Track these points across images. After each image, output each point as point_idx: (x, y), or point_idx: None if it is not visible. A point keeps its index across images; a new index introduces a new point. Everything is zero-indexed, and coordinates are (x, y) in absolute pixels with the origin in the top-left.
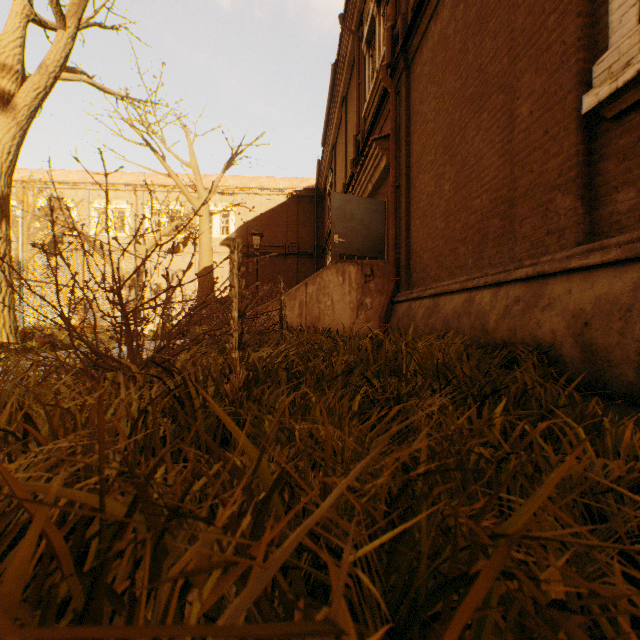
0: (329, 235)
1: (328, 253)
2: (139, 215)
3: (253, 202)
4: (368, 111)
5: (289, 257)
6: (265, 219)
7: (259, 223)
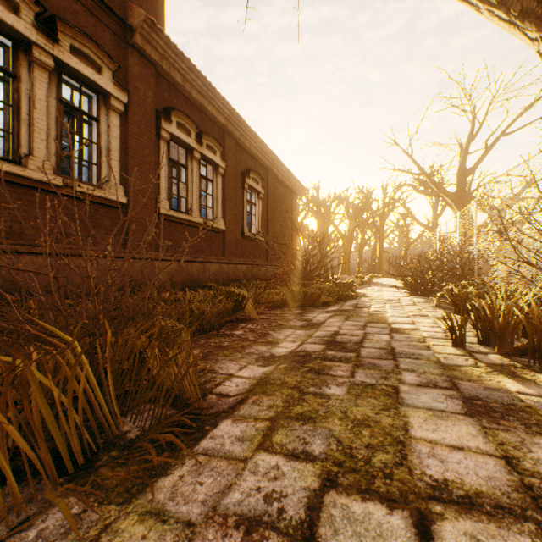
0: None
1: None
2: None
3: None
4: None
5: None
6: None
7: None
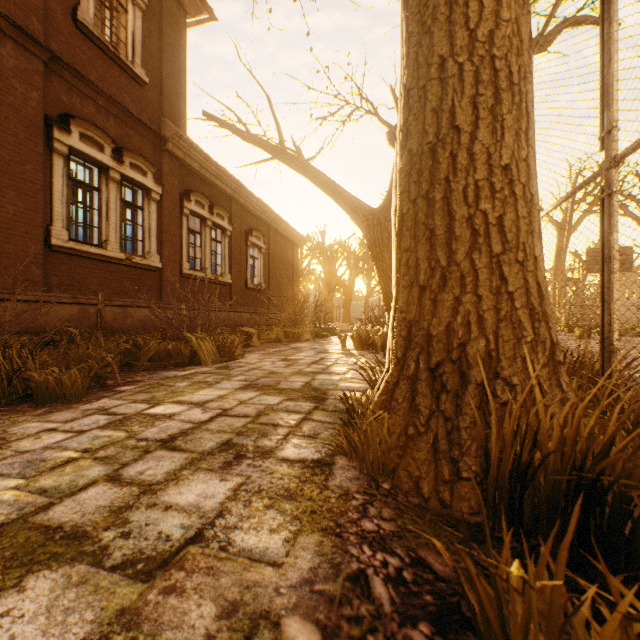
0: None
1: None
2: None
3: None
4: None
5: None
6: None
7: None
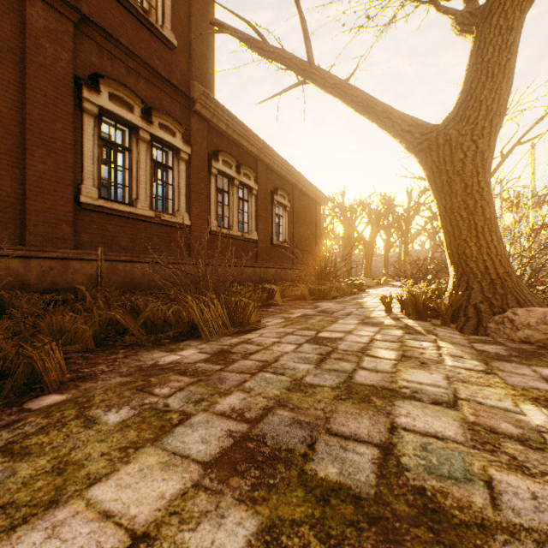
0: None
1: None
2: None
3: None
4: None
5: None
6: None
7: None
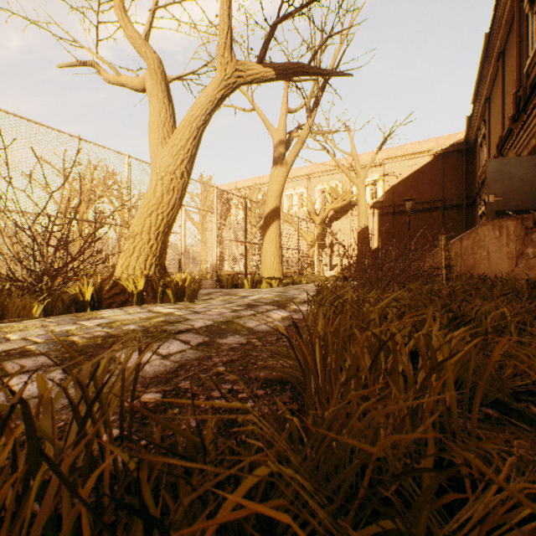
0: (480, 185)
1: (479, 203)
2: (311, 195)
3: (398, 168)
4: (531, 67)
5: (434, 211)
6: (409, 180)
7: (403, 185)
